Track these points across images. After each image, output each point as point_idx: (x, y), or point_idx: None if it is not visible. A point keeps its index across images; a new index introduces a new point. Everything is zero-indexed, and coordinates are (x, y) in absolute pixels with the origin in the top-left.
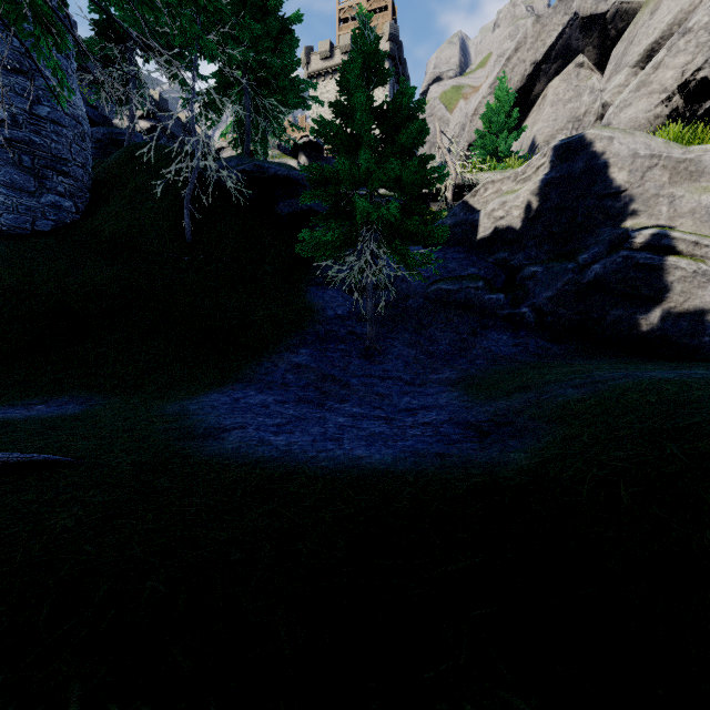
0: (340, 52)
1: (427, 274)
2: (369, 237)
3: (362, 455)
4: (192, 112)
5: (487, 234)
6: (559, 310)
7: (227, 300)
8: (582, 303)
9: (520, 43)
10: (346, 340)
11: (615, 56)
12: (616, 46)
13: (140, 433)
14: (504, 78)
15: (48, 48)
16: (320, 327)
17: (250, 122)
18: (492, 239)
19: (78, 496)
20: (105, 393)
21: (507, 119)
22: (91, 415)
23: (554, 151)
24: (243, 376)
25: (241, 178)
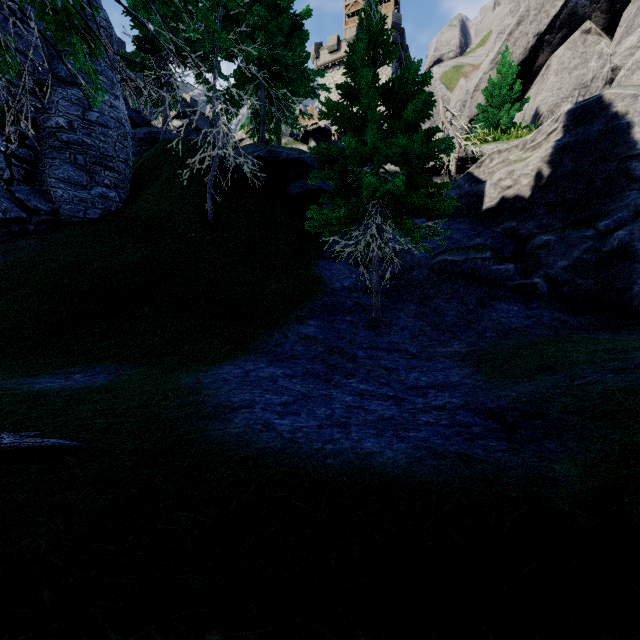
0: (346, 45)
1: (432, 246)
2: (375, 212)
3: (371, 450)
4: (213, 107)
5: (493, 204)
6: (576, 279)
7: (243, 274)
8: (604, 272)
9: (523, 17)
10: (352, 311)
11: (625, 18)
12: (627, 7)
13: (153, 410)
14: (506, 52)
15: (82, 53)
16: (327, 299)
17: (264, 113)
18: (498, 208)
19: (69, 497)
20: (134, 363)
21: (509, 91)
22: (116, 387)
23: (567, 115)
24: (255, 347)
25: (256, 163)
